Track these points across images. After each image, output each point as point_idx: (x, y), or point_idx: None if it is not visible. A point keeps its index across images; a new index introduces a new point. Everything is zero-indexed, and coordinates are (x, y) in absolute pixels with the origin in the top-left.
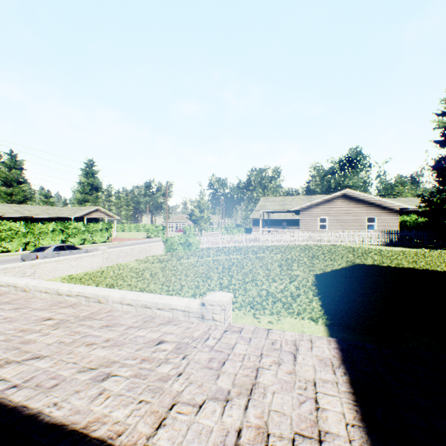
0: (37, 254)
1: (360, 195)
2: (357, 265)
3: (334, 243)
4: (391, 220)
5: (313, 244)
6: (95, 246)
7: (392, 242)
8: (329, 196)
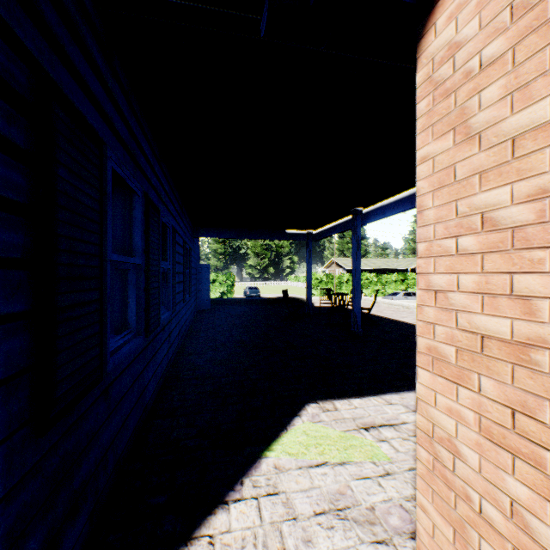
0: (391, 297)
1: None
2: None
3: None
4: None
5: None
6: None
7: None
8: None
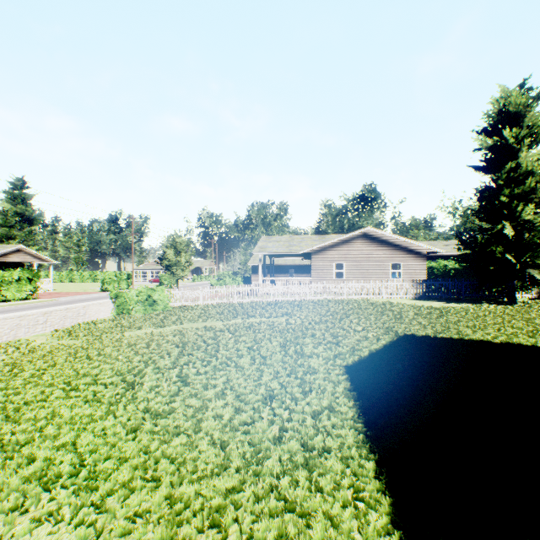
0: None
1: (384, 235)
2: (406, 339)
3: (356, 297)
4: (418, 266)
5: (329, 300)
6: (1, 306)
7: (426, 295)
8: (348, 236)
